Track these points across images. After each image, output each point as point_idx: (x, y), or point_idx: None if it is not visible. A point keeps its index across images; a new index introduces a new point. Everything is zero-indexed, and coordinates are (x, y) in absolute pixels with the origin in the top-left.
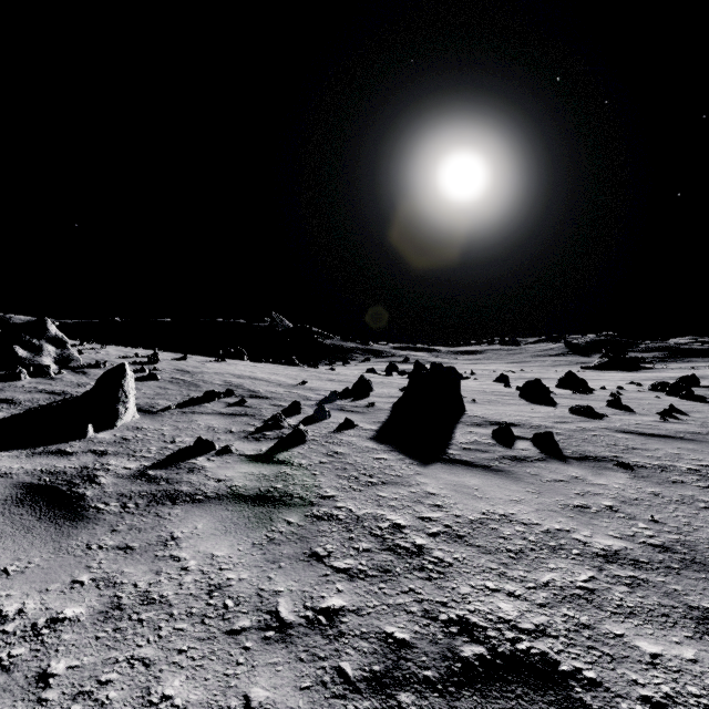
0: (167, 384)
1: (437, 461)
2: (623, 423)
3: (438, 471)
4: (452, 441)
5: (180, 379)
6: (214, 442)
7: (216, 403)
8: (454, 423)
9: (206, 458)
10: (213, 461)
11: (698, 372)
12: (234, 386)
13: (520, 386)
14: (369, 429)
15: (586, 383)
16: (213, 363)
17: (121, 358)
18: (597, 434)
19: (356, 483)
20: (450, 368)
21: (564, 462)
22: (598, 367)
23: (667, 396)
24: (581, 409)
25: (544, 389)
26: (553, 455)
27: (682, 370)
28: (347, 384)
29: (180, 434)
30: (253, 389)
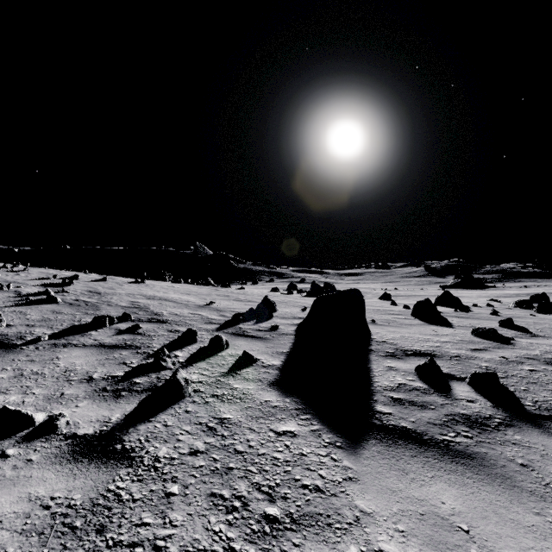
0: (64, 308)
1: (368, 434)
2: (540, 350)
3: (378, 466)
4: (374, 385)
5: (83, 301)
6: (31, 413)
7: (105, 330)
8: (366, 353)
9: (0, 449)
10: (4, 459)
11: (532, 290)
12: (138, 308)
13: (403, 303)
14: (271, 365)
15: (460, 301)
16: (131, 284)
17: (37, 280)
18: (532, 369)
19: (241, 527)
20: (354, 290)
21: (542, 429)
22: (453, 286)
23: (538, 313)
24: (486, 332)
25: (434, 308)
26: (515, 413)
27: (519, 288)
28: (252, 304)
29: (10, 388)
30: (156, 311)
